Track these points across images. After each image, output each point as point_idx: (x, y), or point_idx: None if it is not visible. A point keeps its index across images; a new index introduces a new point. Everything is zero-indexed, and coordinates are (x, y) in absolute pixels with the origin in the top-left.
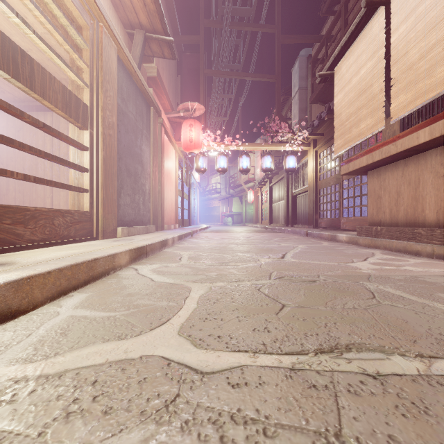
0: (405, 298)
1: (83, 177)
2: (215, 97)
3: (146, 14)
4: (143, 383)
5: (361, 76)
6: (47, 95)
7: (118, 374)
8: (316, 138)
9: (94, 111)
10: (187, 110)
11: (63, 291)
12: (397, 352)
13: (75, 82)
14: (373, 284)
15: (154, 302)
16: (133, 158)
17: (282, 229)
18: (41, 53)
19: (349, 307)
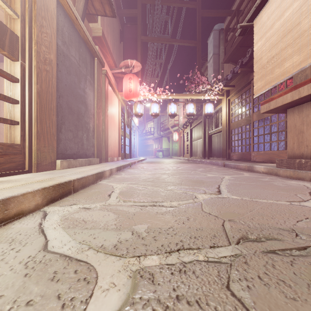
0: None
1: (13, 109)
2: (150, 61)
3: None
4: None
5: (286, 18)
6: None
7: None
8: (229, 89)
9: (26, 43)
10: (127, 67)
11: None
12: None
13: (8, 15)
14: None
15: None
16: (76, 98)
17: (202, 161)
18: None
19: None
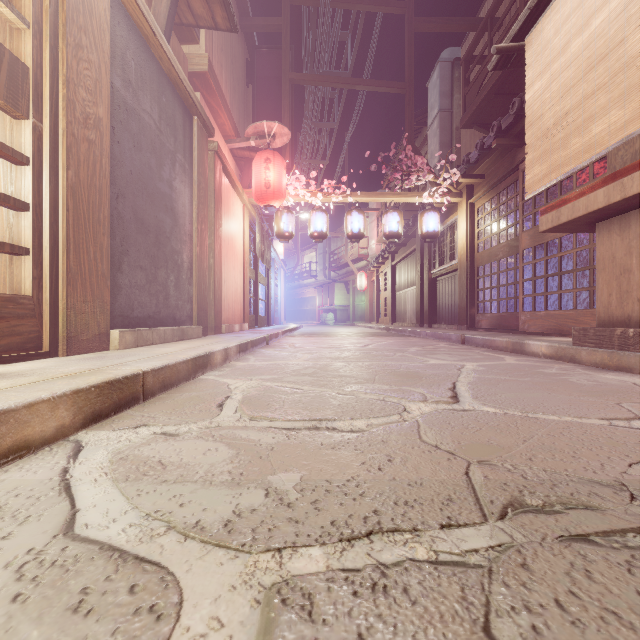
0: None
1: (18, 223)
2: (308, 126)
3: None
4: None
5: (594, 31)
6: None
7: None
8: (472, 183)
9: (44, 82)
10: (262, 136)
11: None
12: None
13: (8, 23)
14: None
15: None
16: (153, 200)
17: (416, 331)
18: None
19: None
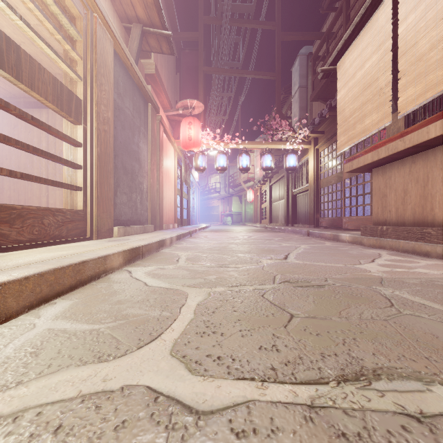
0: (427, 306)
1: (76, 175)
2: (214, 95)
3: (143, 6)
4: (120, 429)
5: (366, 70)
6: (36, 86)
7: (90, 414)
8: (317, 136)
9: (87, 105)
10: (186, 108)
11: (44, 298)
12: (438, 380)
13: (68, 75)
14: (387, 289)
15: (145, 312)
16: (130, 155)
17: (282, 228)
18: (34, 46)
19: (366, 318)
